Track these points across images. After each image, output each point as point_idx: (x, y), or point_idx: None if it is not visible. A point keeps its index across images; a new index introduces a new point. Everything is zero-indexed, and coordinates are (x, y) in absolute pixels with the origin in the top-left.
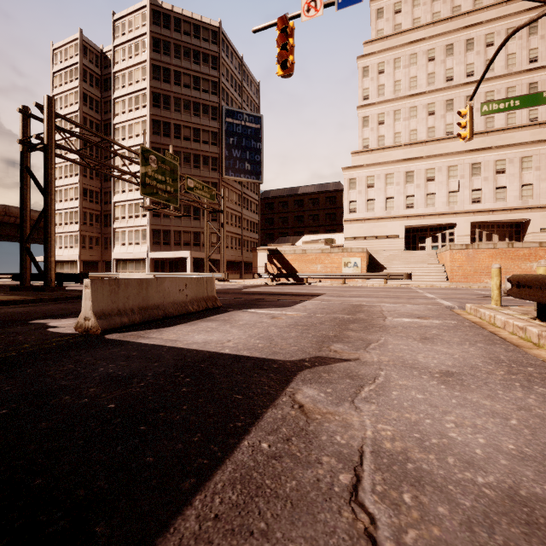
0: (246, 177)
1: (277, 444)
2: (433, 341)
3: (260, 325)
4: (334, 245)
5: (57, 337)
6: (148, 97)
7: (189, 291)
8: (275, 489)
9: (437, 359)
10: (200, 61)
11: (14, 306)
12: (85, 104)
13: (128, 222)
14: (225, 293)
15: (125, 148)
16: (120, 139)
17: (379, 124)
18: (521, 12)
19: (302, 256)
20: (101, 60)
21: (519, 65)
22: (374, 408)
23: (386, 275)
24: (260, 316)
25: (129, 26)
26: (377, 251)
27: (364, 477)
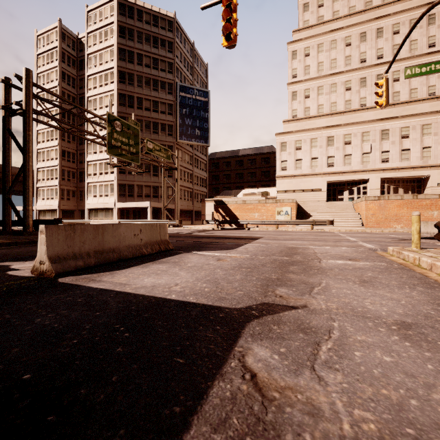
0: (196, 141)
1: None
2: (373, 285)
3: (207, 267)
4: (269, 197)
5: (11, 280)
6: (115, 75)
7: (144, 235)
8: None
9: (385, 306)
10: (159, 46)
11: None
12: (64, 81)
13: (99, 178)
14: (178, 236)
15: (94, 115)
16: (92, 109)
17: (305, 97)
18: (422, 6)
19: (242, 206)
20: (76, 44)
21: (420, 49)
22: (341, 378)
23: (313, 222)
24: (207, 258)
25: (99, 16)
26: (304, 202)
27: None
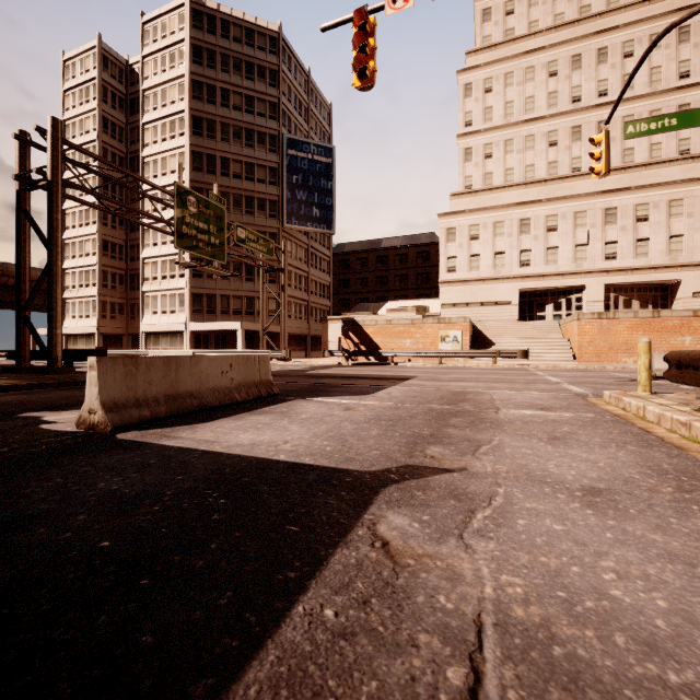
0: (313, 226)
1: (349, 610)
2: (567, 442)
3: (330, 419)
4: (428, 314)
5: (50, 437)
6: (186, 122)
7: (236, 373)
8: (342, 697)
9: (575, 469)
10: (255, 76)
11: (4, 394)
12: (106, 131)
13: (161, 284)
14: (286, 375)
15: (156, 187)
16: (151, 177)
17: (485, 157)
18: (669, 13)
19: (386, 328)
20: (126, 74)
21: (667, 81)
22: (494, 547)
23: (496, 353)
24: (330, 406)
25: (162, 31)
26: (483, 321)
27: (487, 673)
